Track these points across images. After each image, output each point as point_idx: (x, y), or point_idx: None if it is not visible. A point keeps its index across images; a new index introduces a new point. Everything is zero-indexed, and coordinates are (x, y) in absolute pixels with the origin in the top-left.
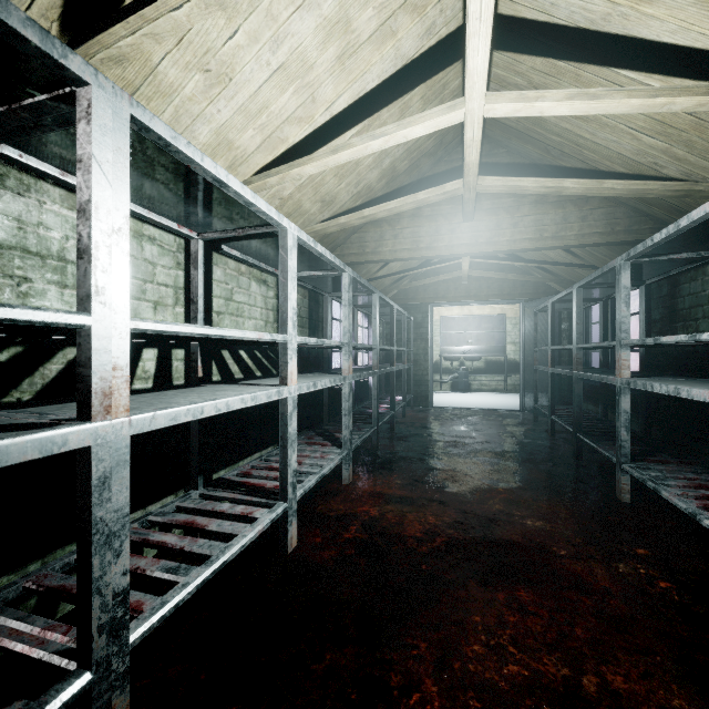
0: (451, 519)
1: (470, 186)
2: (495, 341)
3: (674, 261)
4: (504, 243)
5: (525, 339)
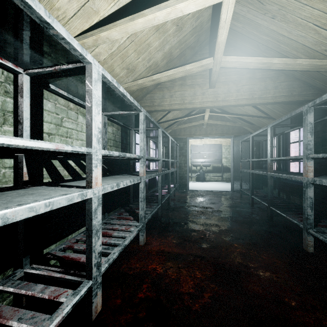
0: (211, 273)
1: (217, 61)
2: (217, 157)
3: None
4: (232, 100)
5: (234, 156)
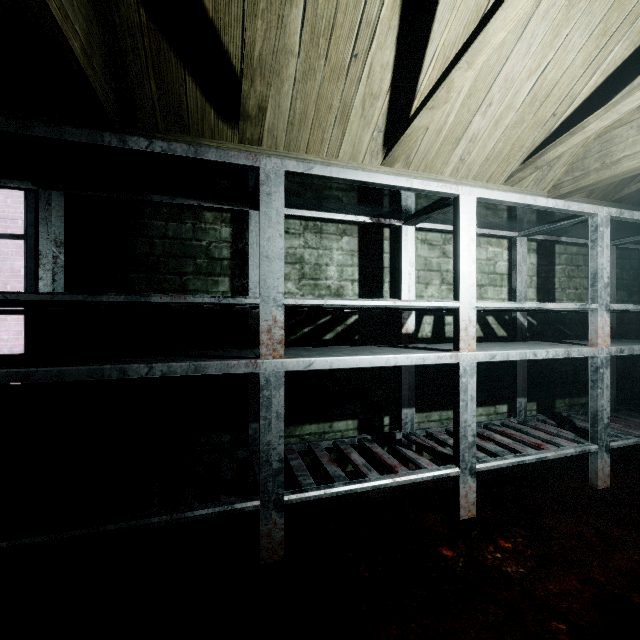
0: None
1: None
2: None
3: (215, 191)
4: None
5: None
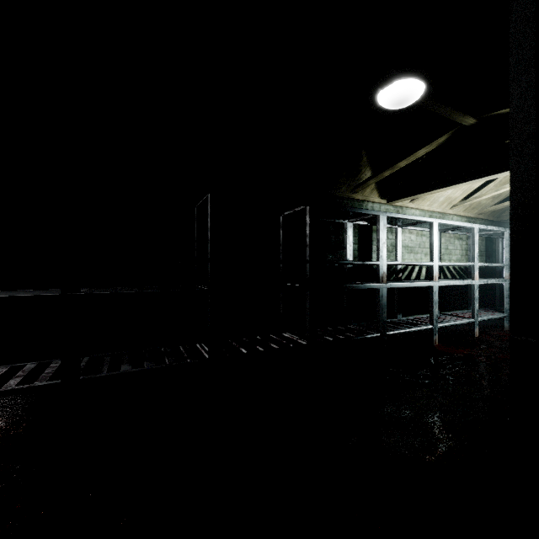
0: None
1: None
2: None
3: None
4: None
5: None
